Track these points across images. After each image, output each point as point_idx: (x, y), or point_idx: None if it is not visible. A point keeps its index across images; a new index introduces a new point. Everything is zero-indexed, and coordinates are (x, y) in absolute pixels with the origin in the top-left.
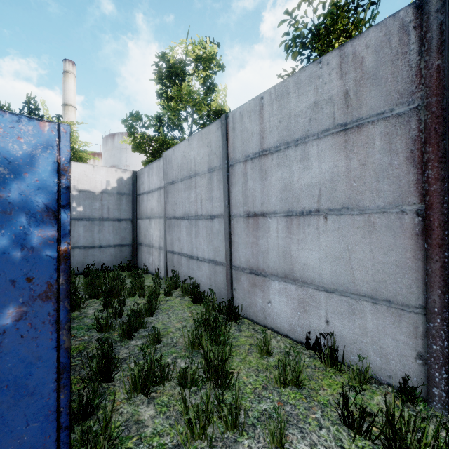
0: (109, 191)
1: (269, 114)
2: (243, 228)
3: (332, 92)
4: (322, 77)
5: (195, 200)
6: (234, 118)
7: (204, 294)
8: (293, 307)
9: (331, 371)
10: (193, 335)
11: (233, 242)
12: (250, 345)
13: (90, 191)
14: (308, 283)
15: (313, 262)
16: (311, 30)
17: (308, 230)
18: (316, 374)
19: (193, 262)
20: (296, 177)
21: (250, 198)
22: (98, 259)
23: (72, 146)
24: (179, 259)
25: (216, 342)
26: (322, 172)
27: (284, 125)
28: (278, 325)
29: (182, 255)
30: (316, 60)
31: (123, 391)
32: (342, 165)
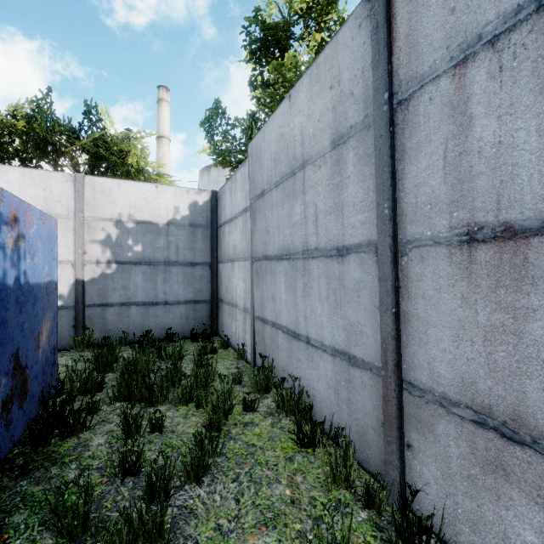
0: (177, 221)
1: None
2: (445, 278)
3: None
4: None
5: (302, 219)
6: None
7: (323, 427)
8: None
9: None
10: None
11: (405, 316)
12: None
13: (152, 222)
14: None
15: None
16: None
17: None
18: None
19: (298, 345)
20: None
21: (481, 180)
22: (163, 321)
23: (141, 168)
24: (274, 334)
25: None
26: None
27: None
28: None
29: (278, 327)
30: None
31: None
32: None
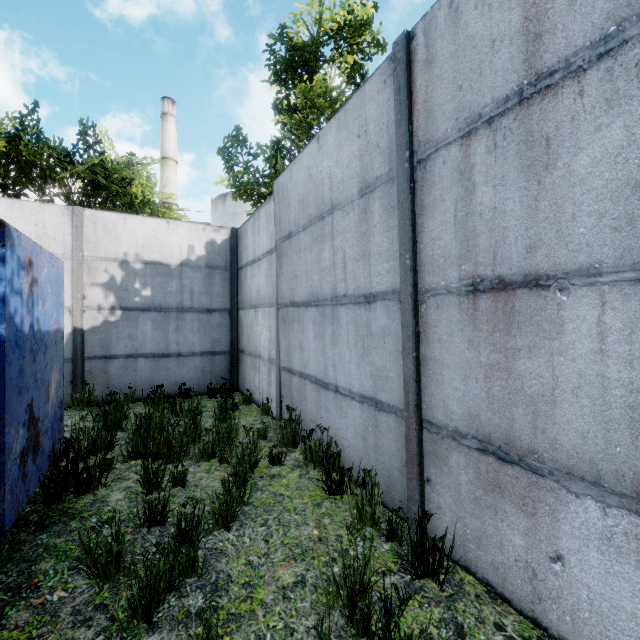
0: (192, 262)
1: None
2: (456, 323)
3: None
4: None
5: (331, 265)
6: (431, 29)
7: (351, 473)
8: None
9: None
10: None
11: (425, 360)
12: None
13: (163, 263)
14: None
15: None
16: None
17: None
18: None
19: (327, 395)
20: None
21: (481, 239)
22: (175, 375)
23: (147, 199)
24: (302, 385)
25: None
26: None
27: None
28: None
29: (306, 377)
30: None
31: None
32: None
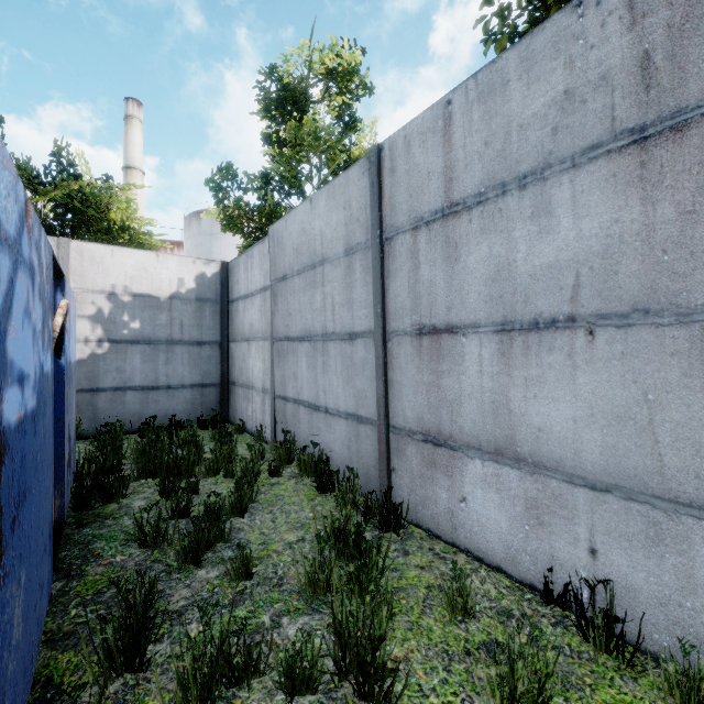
0: (182, 295)
1: (463, 131)
2: (410, 356)
3: (608, 64)
4: (584, 35)
5: (322, 307)
6: (394, 149)
7: (338, 475)
8: (514, 514)
9: (609, 665)
10: (314, 567)
11: (391, 382)
12: (427, 588)
13: (152, 295)
14: (548, 468)
15: (561, 426)
16: (531, 1)
17: (548, 359)
18: (576, 673)
19: (319, 416)
20: (522, 252)
21: (424, 299)
22: (165, 407)
23: (127, 225)
24: (296, 410)
25: (360, 583)
26: (582, 236)
27: (496, 149)
28: (481, 545)
29: (299, 403)
30: (570, 2)
31: (163, 696)
32: (632, 219)
